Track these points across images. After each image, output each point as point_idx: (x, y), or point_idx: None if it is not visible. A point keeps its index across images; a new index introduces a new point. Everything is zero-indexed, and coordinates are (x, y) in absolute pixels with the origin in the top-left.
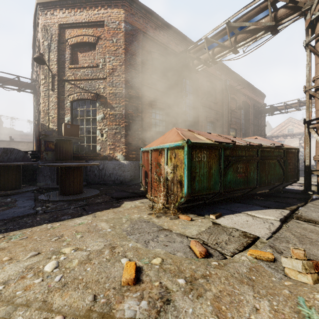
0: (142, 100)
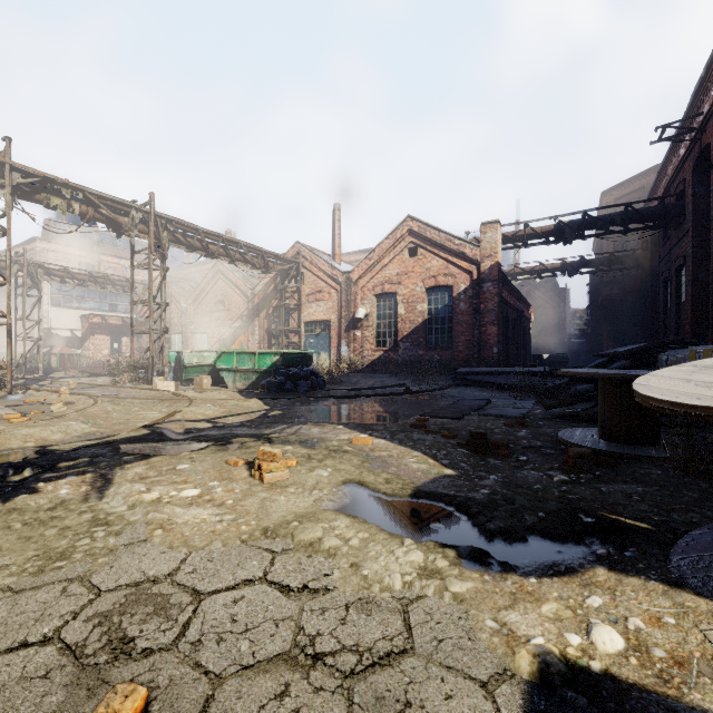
0: None
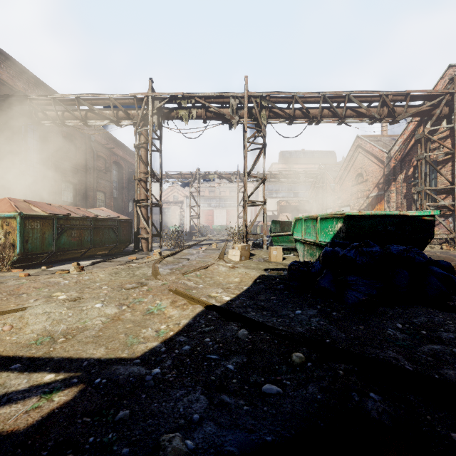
0: None
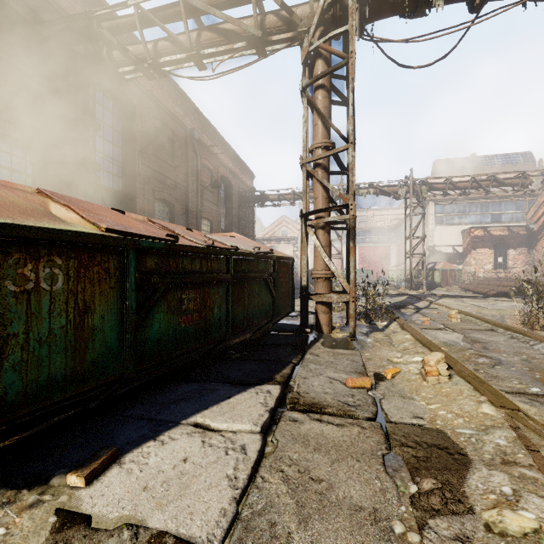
0: None
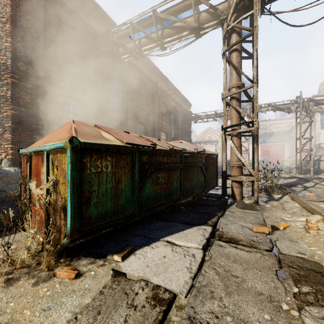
0: (45, 82)
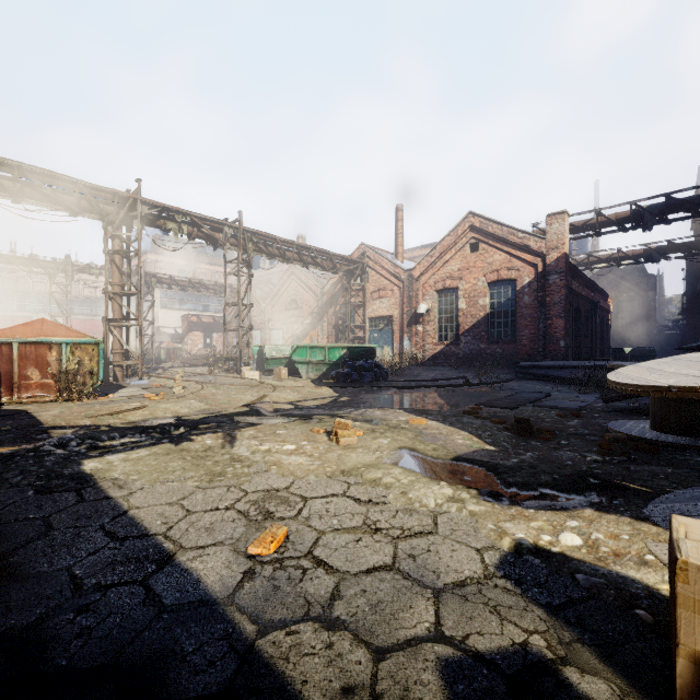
0: None
